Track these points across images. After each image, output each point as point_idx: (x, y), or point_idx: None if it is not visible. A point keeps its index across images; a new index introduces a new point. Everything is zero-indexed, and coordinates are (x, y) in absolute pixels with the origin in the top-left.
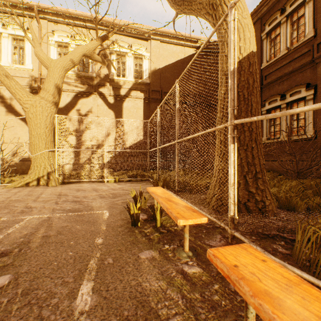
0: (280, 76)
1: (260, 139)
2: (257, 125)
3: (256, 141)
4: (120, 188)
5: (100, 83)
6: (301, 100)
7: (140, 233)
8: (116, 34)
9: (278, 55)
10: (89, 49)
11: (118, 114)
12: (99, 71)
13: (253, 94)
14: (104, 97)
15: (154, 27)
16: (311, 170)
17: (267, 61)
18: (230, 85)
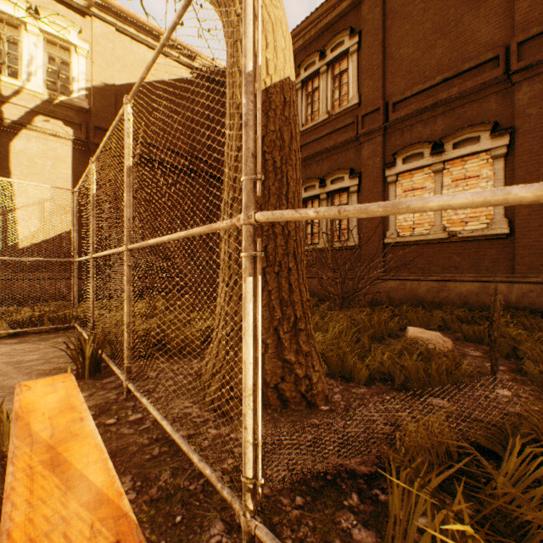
0: (320, 151)
1: (301, 252)
2: (297, 224)
3: (296, 256)
4: None
5: None
6: (344, 191)
7: None
8: None
9: (316, 119)
10: None
11: None
12: None
13: (291, 162)
14: None
15: None
16: (358, 295)
17: (303, 124)
18: (246, 112)
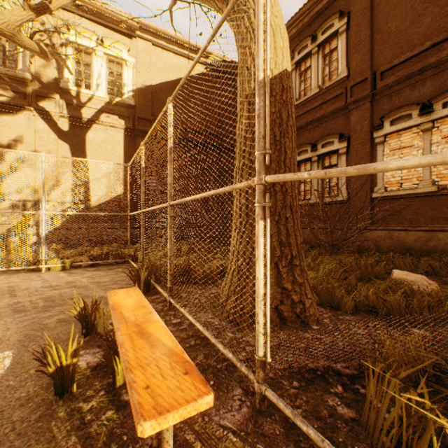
0: (311, 120)
1: (296, 205)
2: (293, 183)
3: (292, 208)
4: (68, 283)
5: (41, 91)
6: (334, 153)
7: (70, 419)
8: (73, 13)
9: (308, 93)
10: (7, 21)
11: (77, 150)
12: (39, 72)
13: (288, 135)
14: (49, 118)
15: (143, 20)
16: (346, 242)
17: (296, 99)
18: (258, 108)
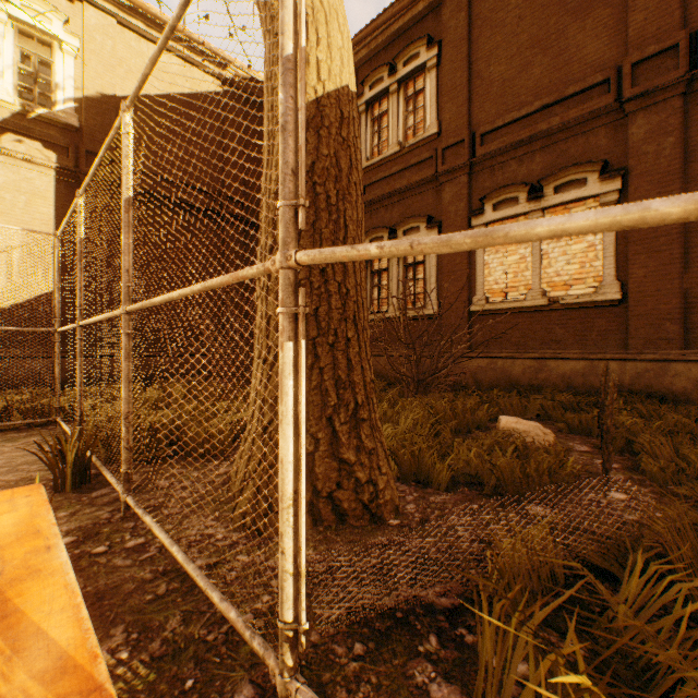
0: (389, 193)
1: (364, 318)
2: (359, 280)
3: (357, 322)
4: None
5: None
6: None
7: None
8: None
9: (385, 152)
10: None
11: None
12: None
13: (350, 198)
14: None
15: None
16: (438, 376)
17: (368, 158)
18: (284, 111)
